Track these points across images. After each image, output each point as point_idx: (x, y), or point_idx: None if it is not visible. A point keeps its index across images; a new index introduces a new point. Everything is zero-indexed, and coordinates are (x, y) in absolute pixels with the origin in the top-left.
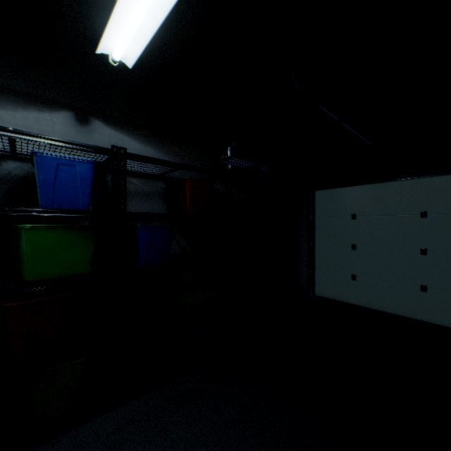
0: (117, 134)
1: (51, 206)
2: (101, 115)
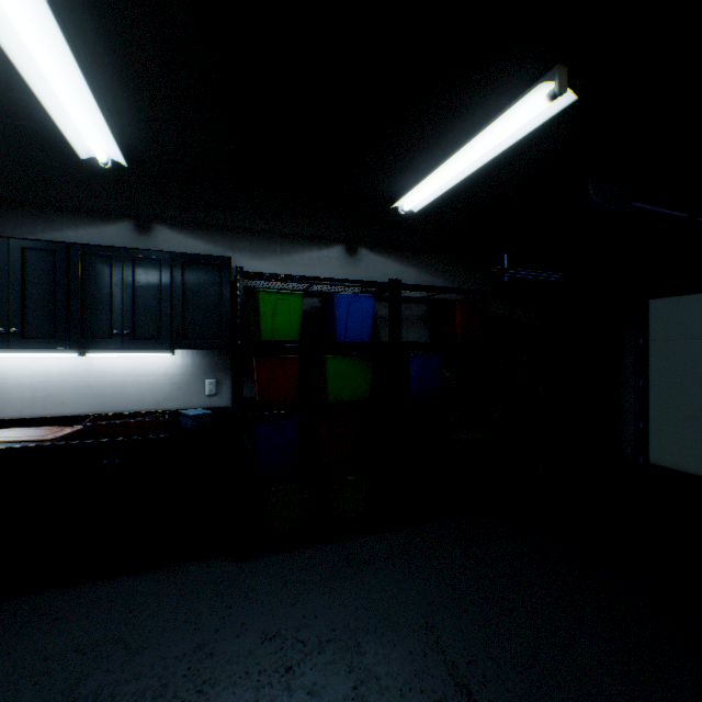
0: (380, 259)
1: (344, 338)
2: (367, 242)
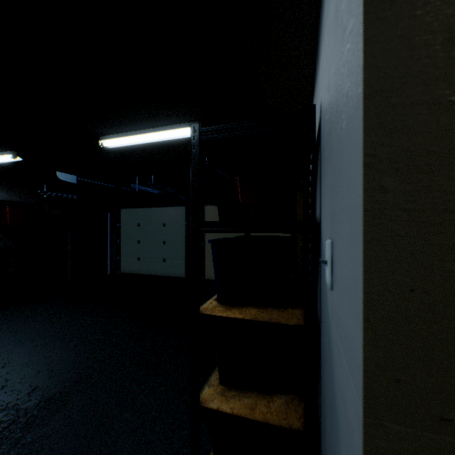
0: None
1: None
2: None
